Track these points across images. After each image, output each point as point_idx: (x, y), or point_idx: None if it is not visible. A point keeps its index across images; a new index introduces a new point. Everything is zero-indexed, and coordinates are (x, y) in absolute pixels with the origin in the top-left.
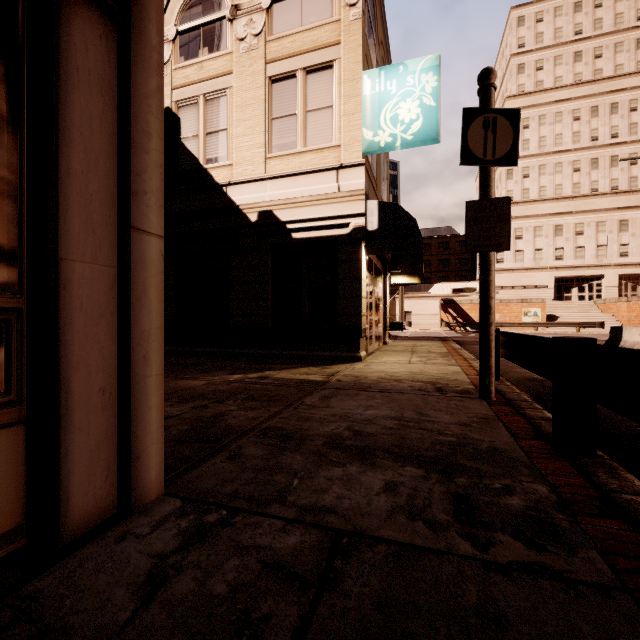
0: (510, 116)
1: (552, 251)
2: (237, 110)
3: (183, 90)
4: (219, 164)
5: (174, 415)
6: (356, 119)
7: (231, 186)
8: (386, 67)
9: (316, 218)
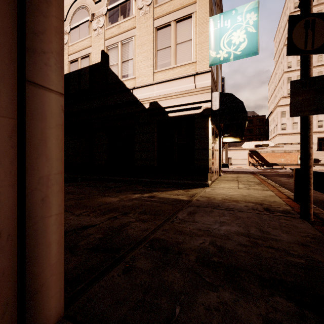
0: None
1: (316, 122)
2: (138, 47)
3: (110, 40)
4: (129, 78)
5: (95, 224)
6: (205, 45)
7: (135, 89)
8: (224, 12)
9: (182, 104)
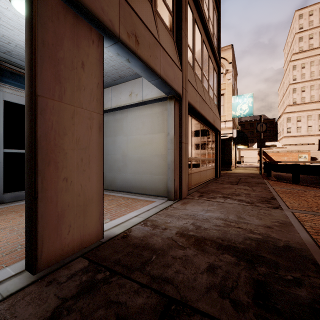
0: (265, 124)
1: (317, 127)
2: None
3: None
4: None
5: None
6: (230, 109)
7: None
8: (238, 96)
9: None
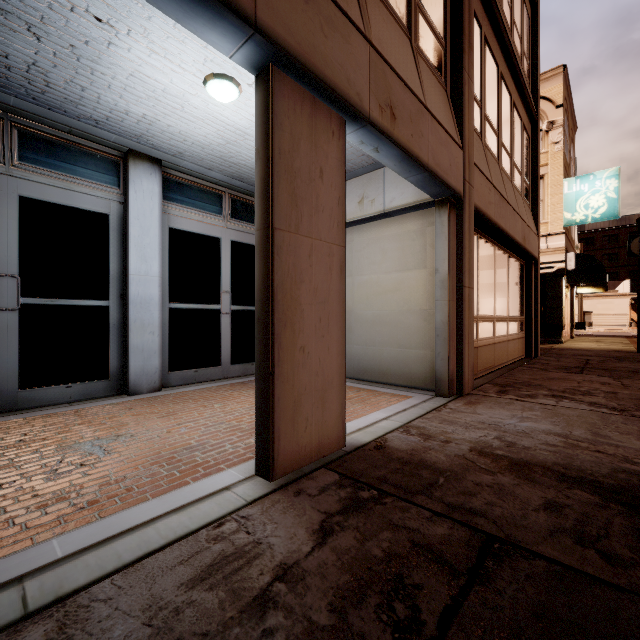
0: None
1: None
2: None
3: None
4: None
5: None
6: (559, 207)
7: None
8: (580, 177)
9: None
